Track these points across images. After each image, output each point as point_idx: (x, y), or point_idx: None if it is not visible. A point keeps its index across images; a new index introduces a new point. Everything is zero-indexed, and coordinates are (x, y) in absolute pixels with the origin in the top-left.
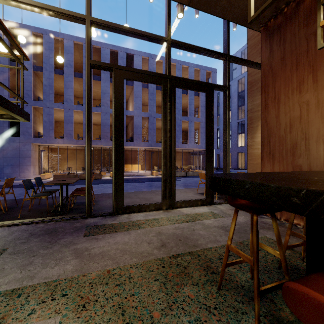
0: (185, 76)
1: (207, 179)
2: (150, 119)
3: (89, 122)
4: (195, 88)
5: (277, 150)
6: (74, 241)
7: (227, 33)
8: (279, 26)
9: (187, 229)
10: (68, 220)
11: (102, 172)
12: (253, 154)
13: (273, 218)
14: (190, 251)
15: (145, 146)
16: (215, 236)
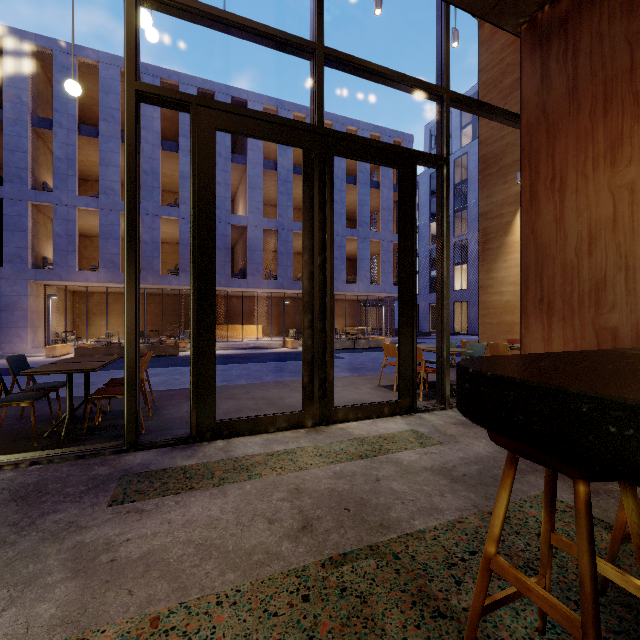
0: None
1: (402, 359)
2: (280, 234)
3: (133, 227)
4: (377, 159)
5: (558, 294)
6: (81, 521)
7: (445, 42)
8: (563, 20)
9: (361, 476)
10: (79, 459)
11: (181, 342)
12: (491, 305)
13: (625, 484)
14: (372, 543)
15: (271, 288)
16: (429, 495)
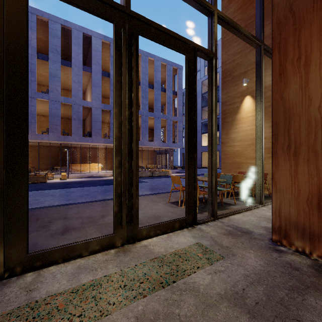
0: (150, 69)
1: (187, 188)
2: (111, 113)
3: None
4: (171, 44)
5: (303, 142)
6: None
7: None
8: None
9: (164, 321)
10: None
11: (49, 174)
12: (228, 152)
13: None
14: None
15: (106, 143)
16: None
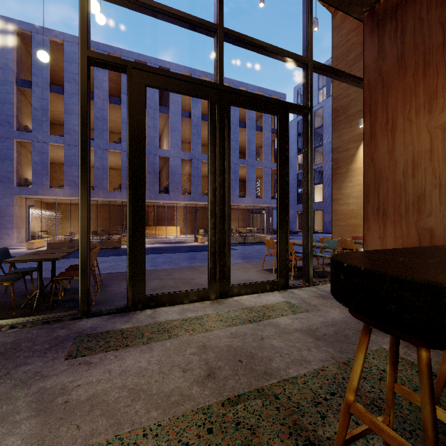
0: None
1: (279, 250)
2: (193, 162)
3: (85, 156)
4: (261, 108)
5: (390, 204)
6: (44, 371)
7: (309, 26)
8: (394, 9)
9: (250, 336)
10: (45, 324)
11: (123, 238)
12: (340, 212)
13: None
14: (259, 386)
15: (186, 200)
16: (299, 350)
